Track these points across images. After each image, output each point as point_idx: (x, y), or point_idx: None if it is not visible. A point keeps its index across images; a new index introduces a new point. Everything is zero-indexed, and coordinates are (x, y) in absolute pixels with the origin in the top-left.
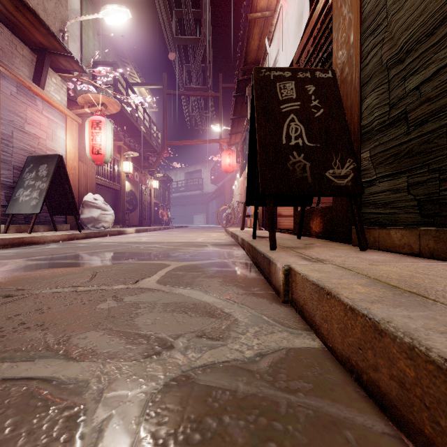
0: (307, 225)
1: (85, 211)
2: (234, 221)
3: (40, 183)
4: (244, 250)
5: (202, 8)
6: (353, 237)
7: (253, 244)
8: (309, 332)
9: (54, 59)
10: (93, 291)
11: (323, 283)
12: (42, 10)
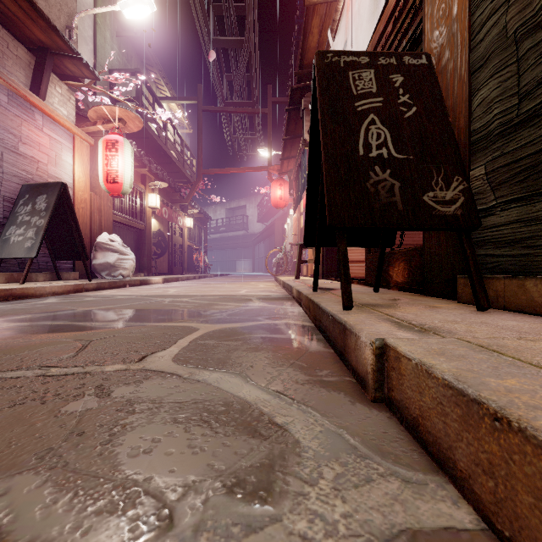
0: (385, 273)
1: (98, 256)
2: (286, 267)
3: (37, 219)
4: (301, 306)
5: (246, 1)
6: (460, 291)
7: (314, 299)
8: (439, 477)
9: (59, 62)
10: (69, 376)
11: (474, 390)
12: (42, 0)
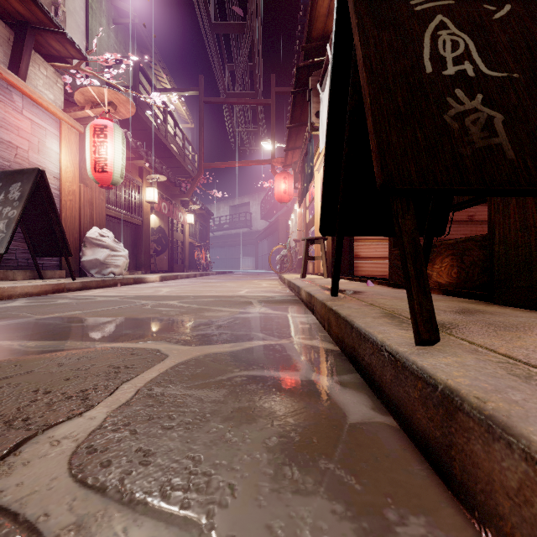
0: None
1: (87, 252)
2: (291, 265)
3: (9, 209)
4: (314, 314)
5: None
6: None
7: (339, 310)
8: None
9: (42, 40)
10: None
11: None
12: None
